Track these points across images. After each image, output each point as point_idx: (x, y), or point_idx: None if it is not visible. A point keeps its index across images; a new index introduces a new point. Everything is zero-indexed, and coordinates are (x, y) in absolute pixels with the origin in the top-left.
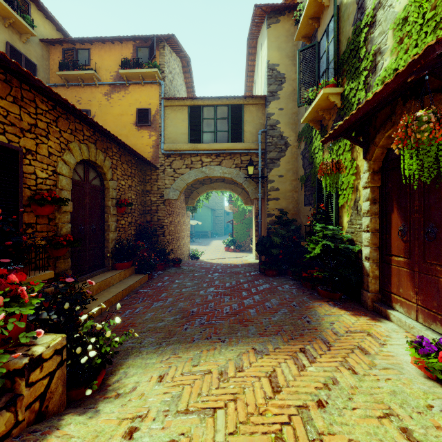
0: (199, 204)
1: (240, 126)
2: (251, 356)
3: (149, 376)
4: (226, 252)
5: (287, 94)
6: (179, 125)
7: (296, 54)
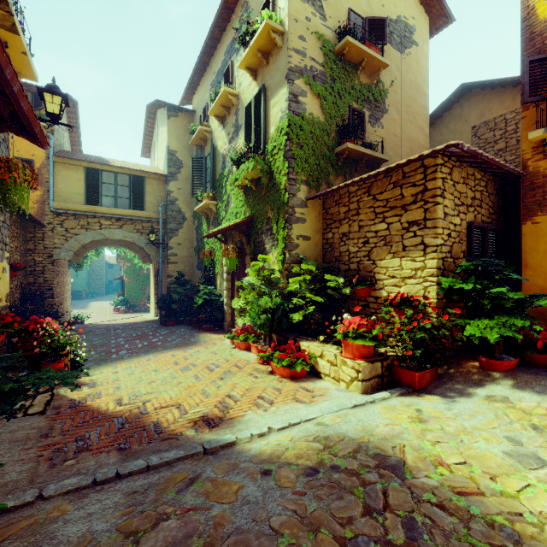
0: (86, 261)
1: (142, 196)
2: (162, 353)
3: (106, 369)
4: (116, 314)
5: (185, 178)
6: (73, 184)
7: (192, 147)
